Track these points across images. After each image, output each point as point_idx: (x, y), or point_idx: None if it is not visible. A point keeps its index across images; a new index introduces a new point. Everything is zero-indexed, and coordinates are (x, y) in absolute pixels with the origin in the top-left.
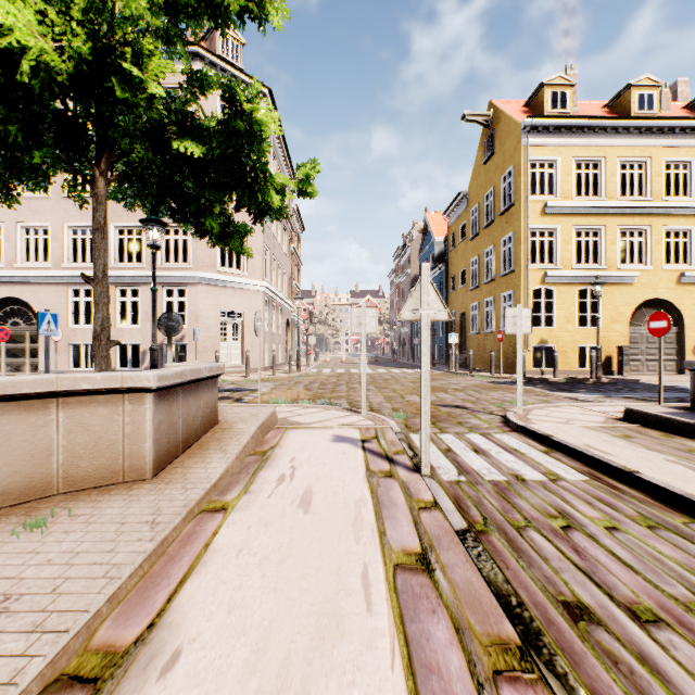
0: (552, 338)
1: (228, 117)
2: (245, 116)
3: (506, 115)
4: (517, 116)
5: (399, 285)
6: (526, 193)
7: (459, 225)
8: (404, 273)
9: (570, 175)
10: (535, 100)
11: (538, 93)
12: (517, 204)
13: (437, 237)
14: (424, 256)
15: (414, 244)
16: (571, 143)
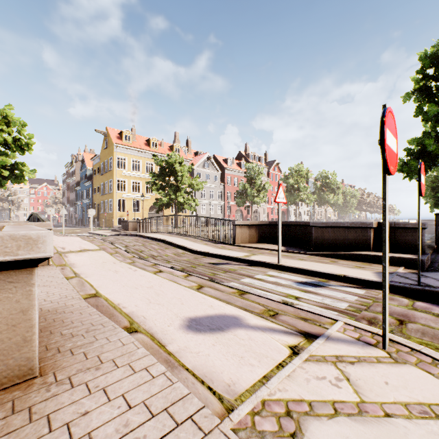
0: (125, 215)
1: (14, 166)
2: (21, 168)
3: (111, 137)
4: (114, 139)
5: (69, 183)
6: (116, 167)
7: (97, 167)
8: (72, 178)
9: (131, 164)
10: (121, 134)
11: (122, 133)
12: (113, 170)
13: (89, 167)
14: (83, 173)
15: (78, 164)
16: (131, 154)
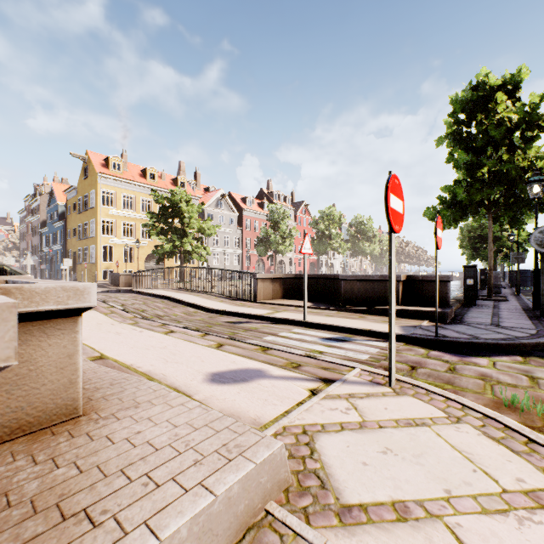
0: (112, 266)
1: None
2: None
3: (93, 164)
4: (97, 167)
5: (30, 222)
6: (100, 204)
7: (73, 202)
8: (35, 215)
9: (121, 200)
10: (108, 161)
11: (108, 159)
12: (96, 207)
13: (60, 202)
14: (51, 210)
15: (44, 198)
16: (121, 187)
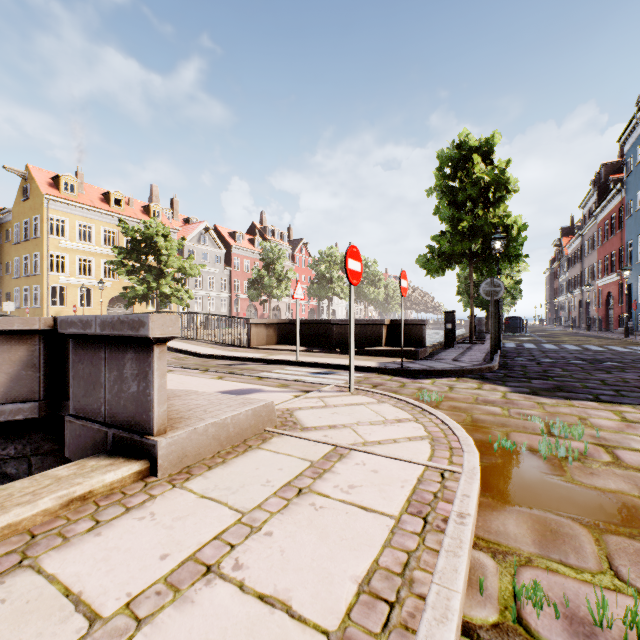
0: (64, 312)
1: None
2: None
3: (37, 183)
4: (43, 187)
5: None
6: (47, 233)
7: (6, 229)
8: None
9: (76, 229)
10: (57, 180)
11: (58, 178)
12: (42, 238)
13: None
14: None
15: None
16: (76, 213)
